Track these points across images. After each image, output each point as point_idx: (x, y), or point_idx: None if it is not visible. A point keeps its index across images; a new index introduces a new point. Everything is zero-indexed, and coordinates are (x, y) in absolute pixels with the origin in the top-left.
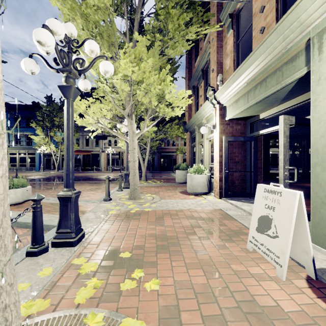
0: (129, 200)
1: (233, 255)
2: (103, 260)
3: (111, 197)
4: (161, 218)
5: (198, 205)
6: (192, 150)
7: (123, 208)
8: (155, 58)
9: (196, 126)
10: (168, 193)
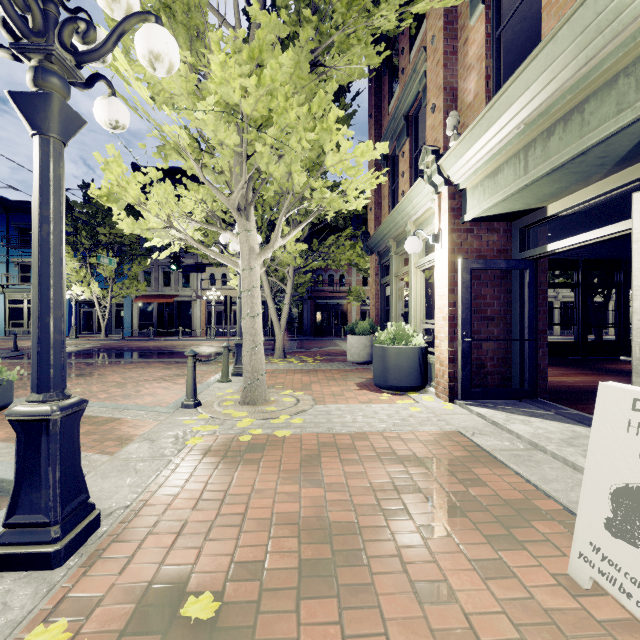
0: (242, 407)
1: (536, 606)
2: (127, 629)
3: (202, 399)
4: (314, 458)
5: (404, 418)
6: (382, 293)
7: (223, 427)
8: (301, 72)
9: (393, 239)
10: (332, 388)
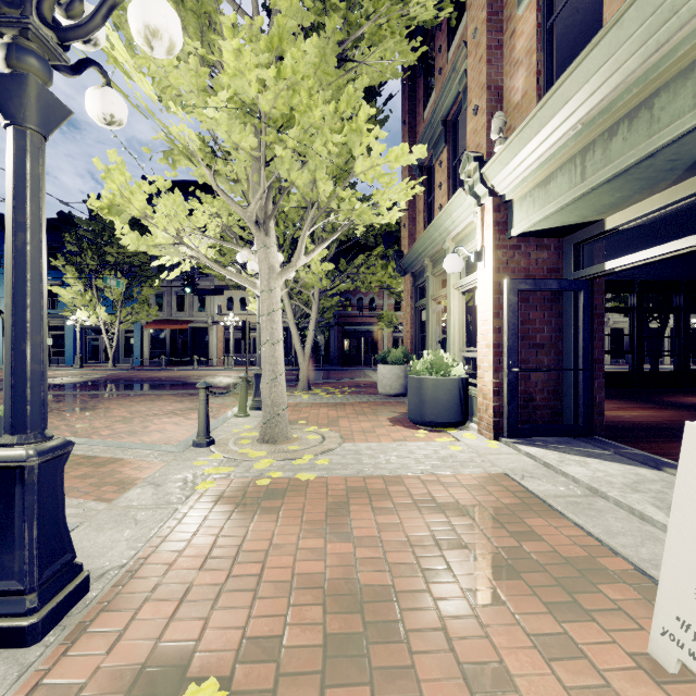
0: (260, 446)
1: None
2: None
3: (216, 436)
4: (342, 506)
5: (443, 459)
6: (417, 318)
7: (238, 469)
8: (327, 66)
9: (429, 258)
10: (362, 424)
